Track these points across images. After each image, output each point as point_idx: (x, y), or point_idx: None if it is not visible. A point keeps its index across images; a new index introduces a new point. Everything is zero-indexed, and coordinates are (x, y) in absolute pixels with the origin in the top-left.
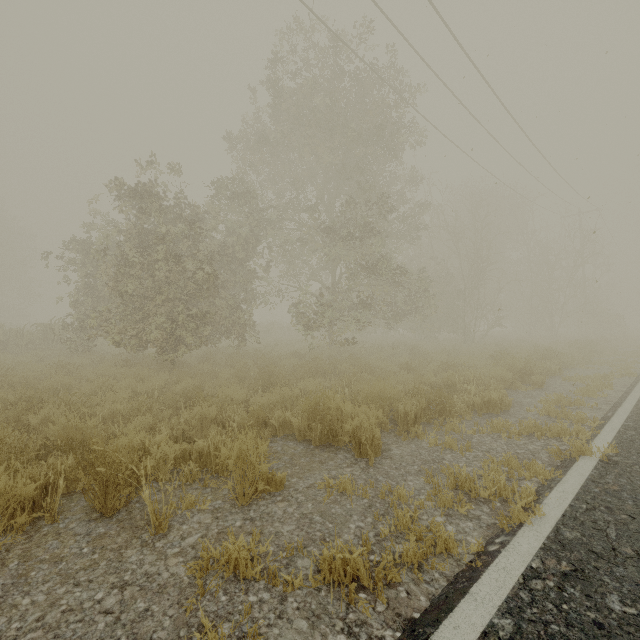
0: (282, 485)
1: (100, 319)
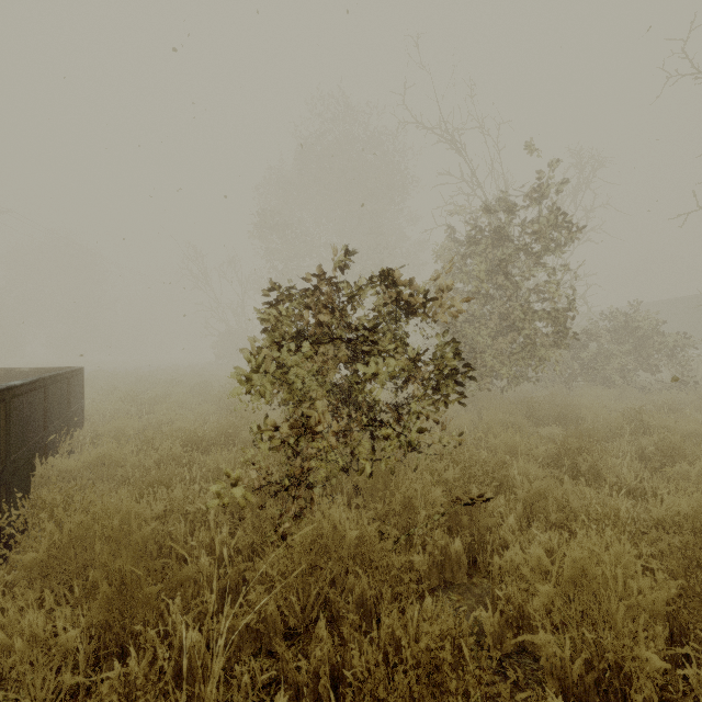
0: None
1: None
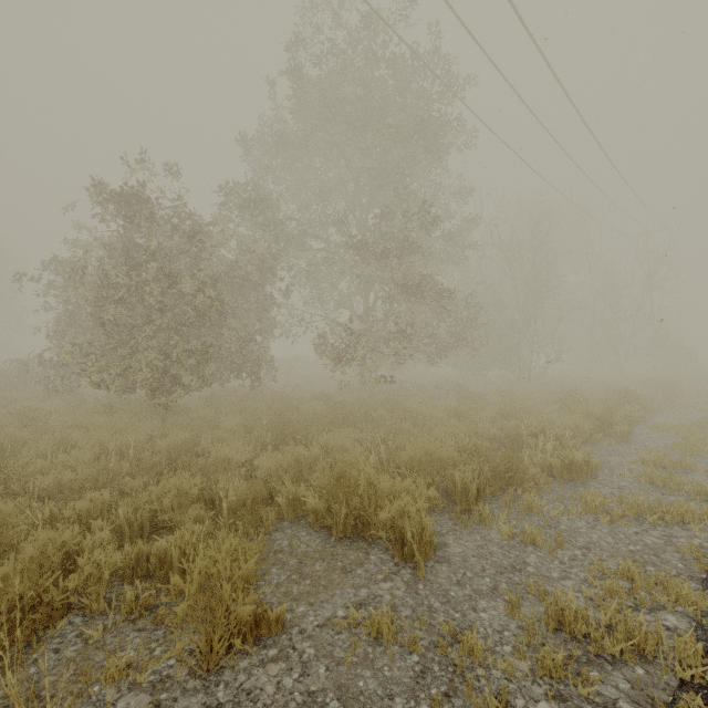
0: (279, 624)
1: (79, 354)
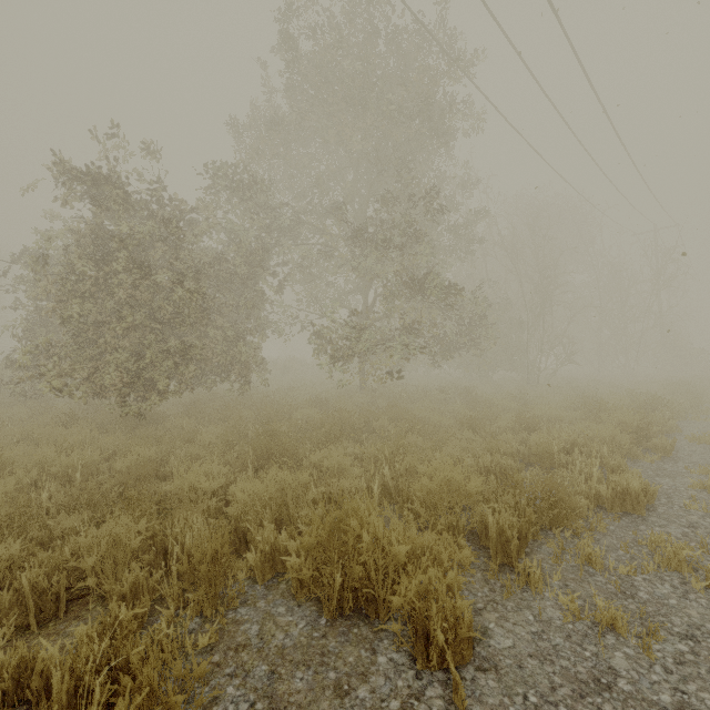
0: None
1: (44, 355)
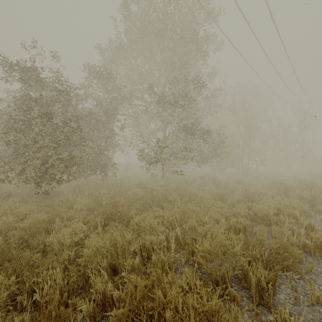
0: None
1: None
